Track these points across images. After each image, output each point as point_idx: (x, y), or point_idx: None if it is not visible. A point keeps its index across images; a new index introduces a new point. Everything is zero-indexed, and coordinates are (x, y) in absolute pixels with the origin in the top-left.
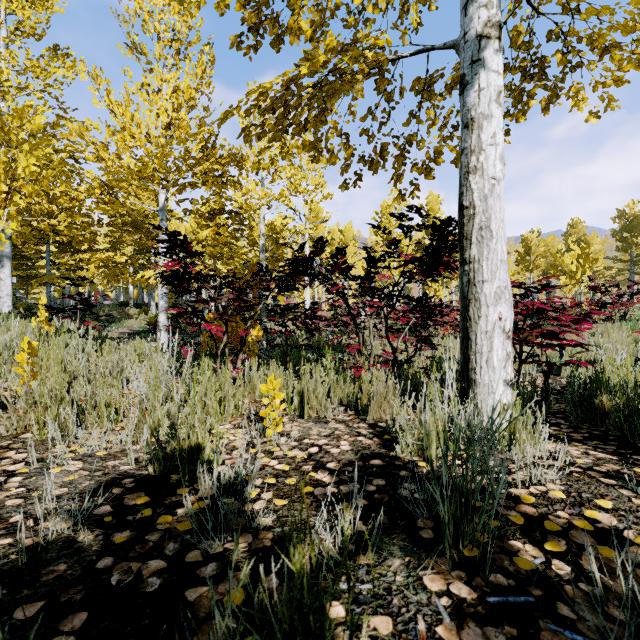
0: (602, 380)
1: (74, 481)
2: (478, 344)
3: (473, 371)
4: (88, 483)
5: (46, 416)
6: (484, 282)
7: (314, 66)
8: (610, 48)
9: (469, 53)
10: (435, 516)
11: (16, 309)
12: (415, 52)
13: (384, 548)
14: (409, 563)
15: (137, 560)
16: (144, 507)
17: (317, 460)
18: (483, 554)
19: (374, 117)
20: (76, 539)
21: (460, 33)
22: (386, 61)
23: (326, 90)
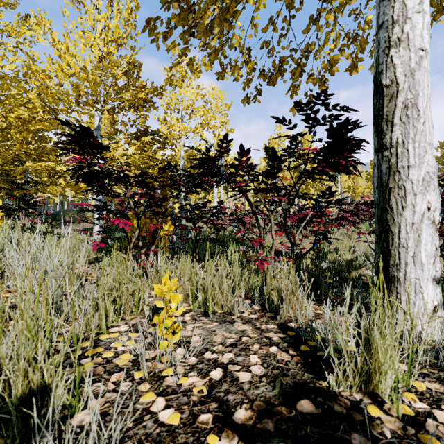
0: None
1: None
2: (402, 237)
3: (395, 267)
4: None
5: None
6: (410, 167)
7: None
8: None
9: None
10: None
11: None
12: None
13: None
14: None
15: None
16: None
17: (220, 400)
18: None
19: (275, 28)
20: None
21: None
22: None
23: None
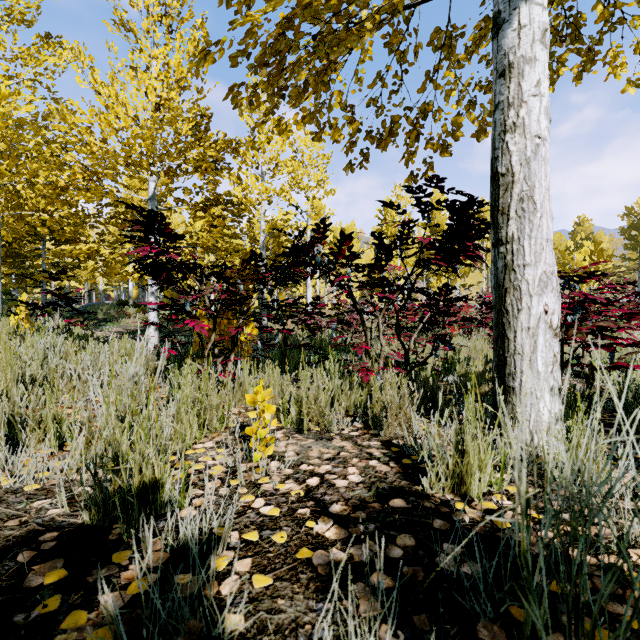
0: None
1: None
2: (518, 343)
3: (511, 377)
4: None
5: None
6: (526, 266)
7: None
8: None
9: None
10: (504, 615)
11: (8, 308)
12: None
13: None
14: None
15: None
16: (52, 591)
17: (317, 499)
18: None
19: (384, 84)
20: None
21: None
22: (401, 4)
23: (329, 40)
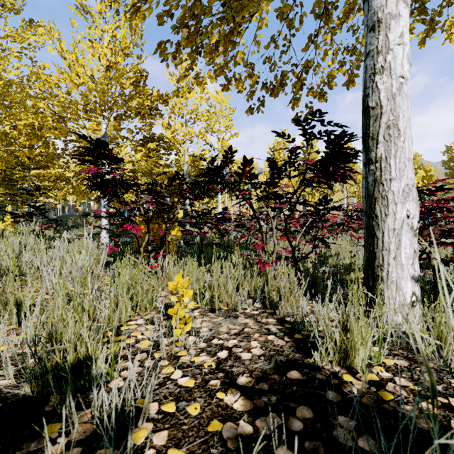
0: None
1: None
2: (385, 241)
3: (380, 268)
4: None
5: None
6: (392, 180)
7: None
8: None
9: None
10: None
11: (3, 217)
12: None
13: None
14: None
15: None
16: None
17: (226, 371)
18: None
19: (276, 45)
20: None
21: None
22: None
23: (235, 6)
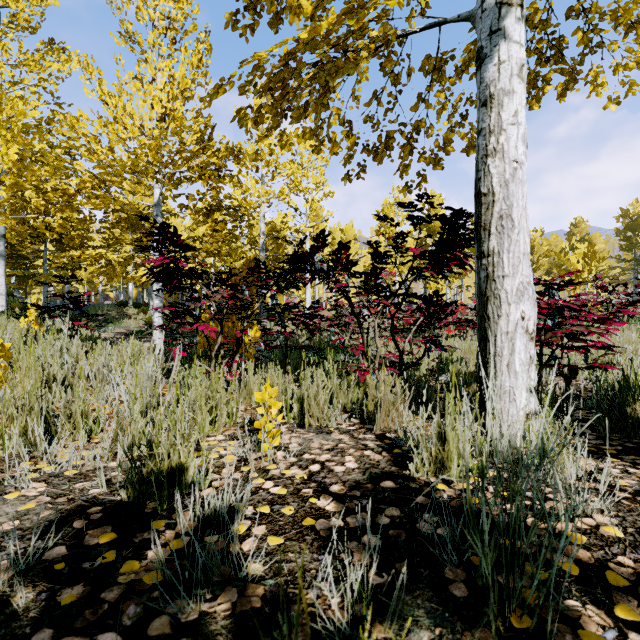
0: (635, 386)
1: (30, 511)
2: (498, 346)
3: (492, 376)
4: (46, 513)
5: (11, 428)
6: (505, 277)
7: (315, 30)
8: (636, 25)
9: (487, 23)
10: (466, 562)
11: (11, 309)
12: (426, 26)
13: (406, 612)
14: (441, 638)
15: (84, 634)
16: (107, 548)
17: (319, 481)
18: (536, 624)
19: (379, 102)
20: (10, 600)
21: (477, 2)
22: (394, 36)
23: (328, 68)
